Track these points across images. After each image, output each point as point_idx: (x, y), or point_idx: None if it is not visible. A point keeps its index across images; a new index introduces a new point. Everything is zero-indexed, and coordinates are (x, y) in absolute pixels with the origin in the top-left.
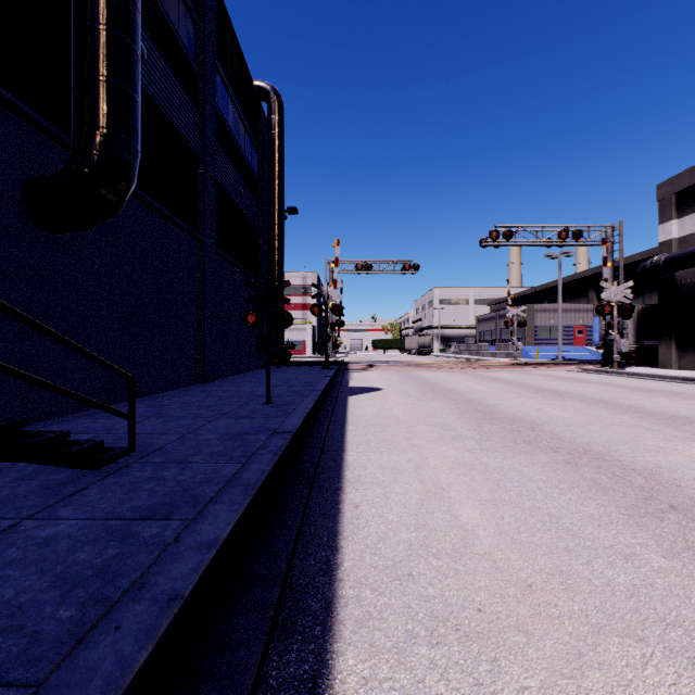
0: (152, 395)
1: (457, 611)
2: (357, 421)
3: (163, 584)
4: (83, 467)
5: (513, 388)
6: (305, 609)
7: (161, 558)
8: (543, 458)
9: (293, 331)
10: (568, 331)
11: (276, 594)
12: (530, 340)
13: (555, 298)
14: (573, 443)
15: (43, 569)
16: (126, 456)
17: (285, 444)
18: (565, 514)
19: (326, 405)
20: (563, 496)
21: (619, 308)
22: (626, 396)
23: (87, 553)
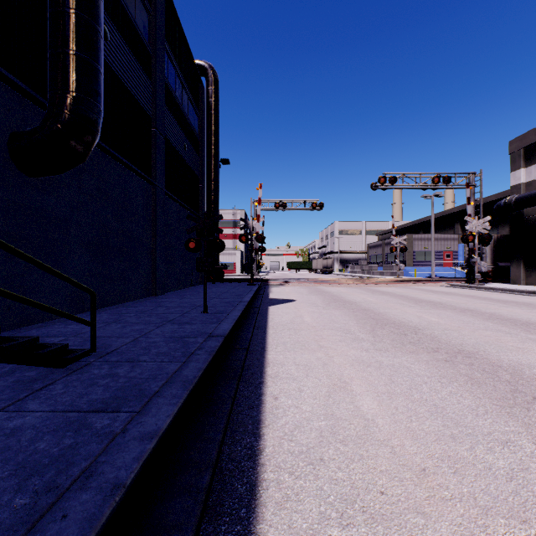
0: (114, 305)
1: (363, 494)
2: (276, 326)
3: (108, 473)
4: (51, 366)
5: (397, 299)
6: (232, 492)
7: (108, 448)
8: (426, 357)
9: (226, 255)
10: (439, 255)
11: (207, 479)
12: (409, 262)
13: (429, 229)
14: (449, 344)
15: (7, 458)
16: (88, 356)
17: (217, 346)
18: (448, 404)
19: (251, 313)
20: (444, 389)
21: (480, 237)
22: (487, 306)
23: (46, 442)
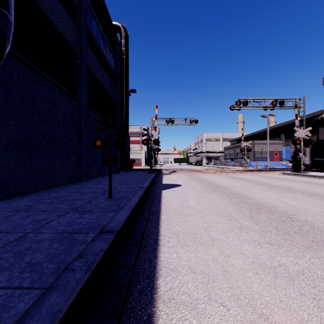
0: (42, 191)
1: None
2: (168, 211)
3: None
4: None
5: (254, 184)
6: None
7: None
8: None
9: (135, 154)
10: (270, 154)
11: None
12: (252, 158)
13: (263, 137)
14: None
15: None
16: None
17: (103, 250)
18: None
19: (148, 197)
20: None
21: (304, 141)
22: None
23: None
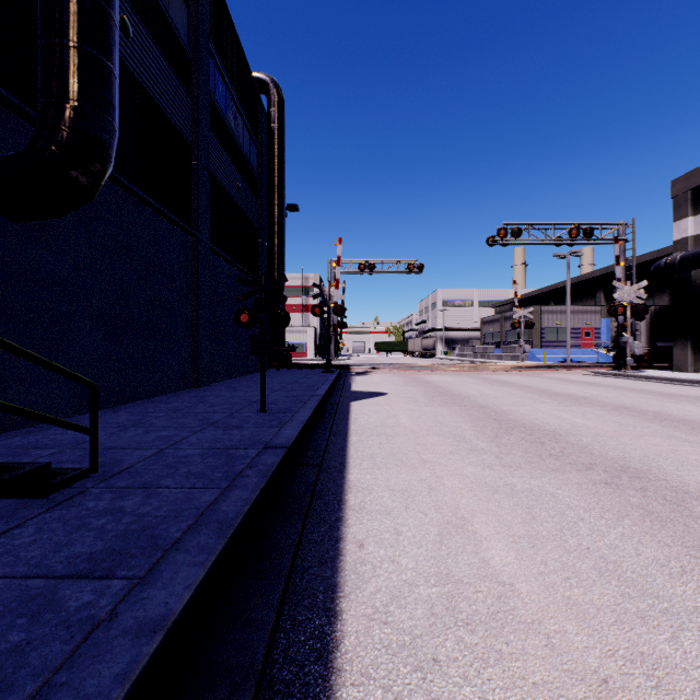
0: (138, 401)
1: None
2: (361, 431)
3: None
4: (22, 496)
5: (525, 392)
6: None
7: (78, 654)
8: (576, 478)
9: (295, 333)
10: (575, 333)
11: None
12: (537, 342)
13: (562, 299)
14: (606, 458)
15: None
16: (85, 478)
17: (276, 462)
18: (622, 557)
19: (326, 412)
20: (613, 531)
21: (632, 309)
22: (647, 402)
23: None
